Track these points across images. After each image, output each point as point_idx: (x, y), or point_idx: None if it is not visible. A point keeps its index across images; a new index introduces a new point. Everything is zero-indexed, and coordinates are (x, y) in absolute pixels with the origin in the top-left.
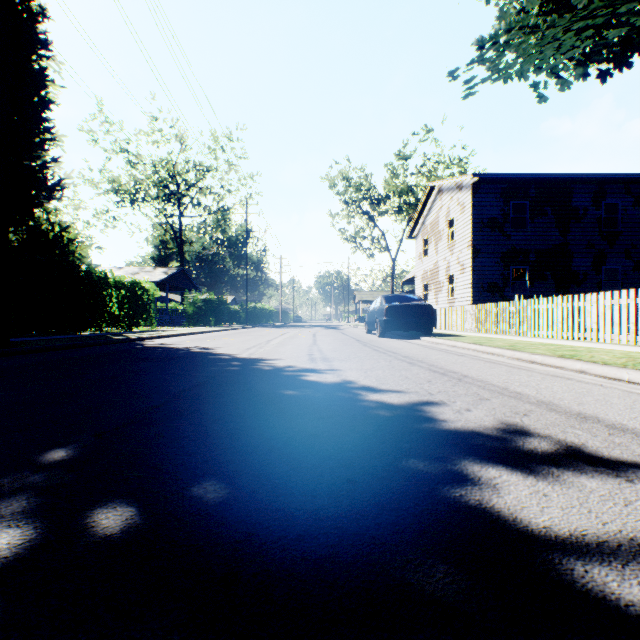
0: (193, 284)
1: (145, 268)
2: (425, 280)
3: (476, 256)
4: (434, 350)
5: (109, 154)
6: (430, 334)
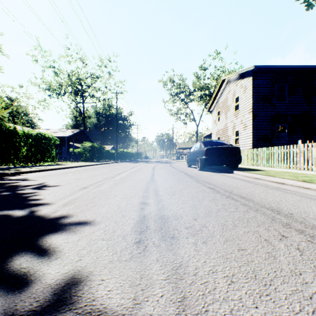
0: (89, 138)
1: (62, 129)
2: (218, 135)
3: (254, 118)
4: (276, 190)
5: (43, 68)
6: (236, 168)
